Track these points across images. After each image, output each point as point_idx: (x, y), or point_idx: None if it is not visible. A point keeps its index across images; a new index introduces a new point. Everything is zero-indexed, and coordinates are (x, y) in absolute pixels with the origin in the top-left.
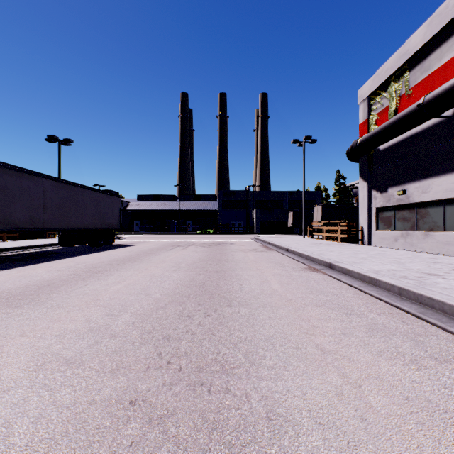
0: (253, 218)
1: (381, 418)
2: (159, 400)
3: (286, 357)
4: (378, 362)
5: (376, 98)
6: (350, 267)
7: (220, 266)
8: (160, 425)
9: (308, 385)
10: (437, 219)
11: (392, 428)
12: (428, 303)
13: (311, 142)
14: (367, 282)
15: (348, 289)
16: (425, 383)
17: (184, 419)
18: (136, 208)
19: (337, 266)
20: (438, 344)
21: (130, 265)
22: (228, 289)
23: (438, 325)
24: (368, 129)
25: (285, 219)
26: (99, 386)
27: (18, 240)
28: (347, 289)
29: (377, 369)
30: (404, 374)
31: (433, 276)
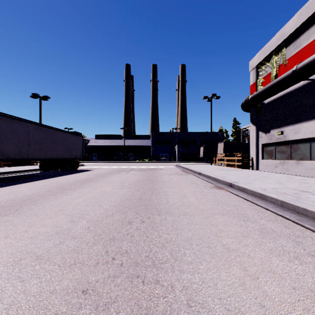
0: (175, 151)
1: (276, 305)
2: (104, 289)
3: (201, 254)
4: (270, 258)
5: (262, 67)
6: (245, 186)
7: (153, 185)
8: (105, 311)
9: (218, 277)
10: (305, 152)
11: (285, 313)
12: (303, 213)
13: (216, 98)
14: (257, 197)
15: (244, 202)
16: (307, 275)
17: (123, 306)
18: (94, 144)
19: (235, 185)
20: (313, 244)
21: (88, 184)
22: (158, 201)
23: (312, 230)
24: (256, 89)
25: (198, 152)
26: (60, 278)
27: (11, 166)
28: (243, 201)
29: (269, 264)
30: (290, 268)
31: (305, 192)
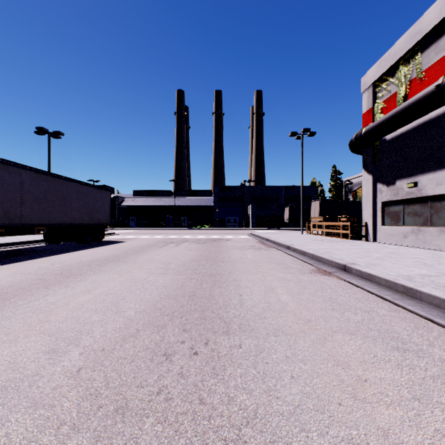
0: (249, 214)
1: None
2: None
3: None
4: None
5: (382, 84)
6: (373, 272)
7: (215, 267)
8: None
9: None
10: None
11: None
12: None
13: (309, 135)
14: (400, 292)
15: (379, 303)
16: None
17: None
18: (131, 204)
19: (354, 269)
20: None
21: (111, 266)
22: (225, 301)
23: None
24: (373, 118)
25: (281, 214)
26: None
27: (3, 236)
28: (377, 301)
29: None
30: None
31: None
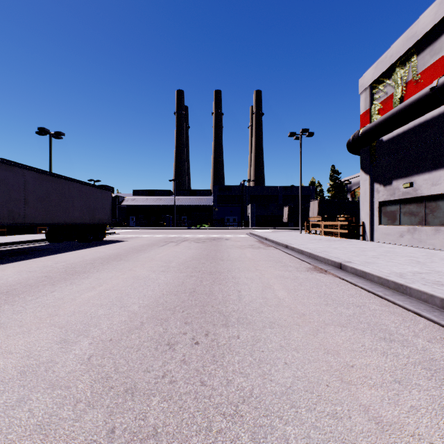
0: (248, 213)
1: None
2: None
3: (323, 440)
4: None
5: (379, 86)
6: (367, 269)
7: (215, 265)
8: None
9: None
10: None
11: None
12: None
13: (308, 135)
14: (391, 289)
15: (371, 298)
16: None
17: None
18: (131, 203)
19: (349, 267)
20: None
21: (113, 265)
22: (224, 297)
23: None
24: (370, 119)
25: (280, 214)
26: None
27: (5, 235)
28: (369, 297)
29: None
30: None
31: None
